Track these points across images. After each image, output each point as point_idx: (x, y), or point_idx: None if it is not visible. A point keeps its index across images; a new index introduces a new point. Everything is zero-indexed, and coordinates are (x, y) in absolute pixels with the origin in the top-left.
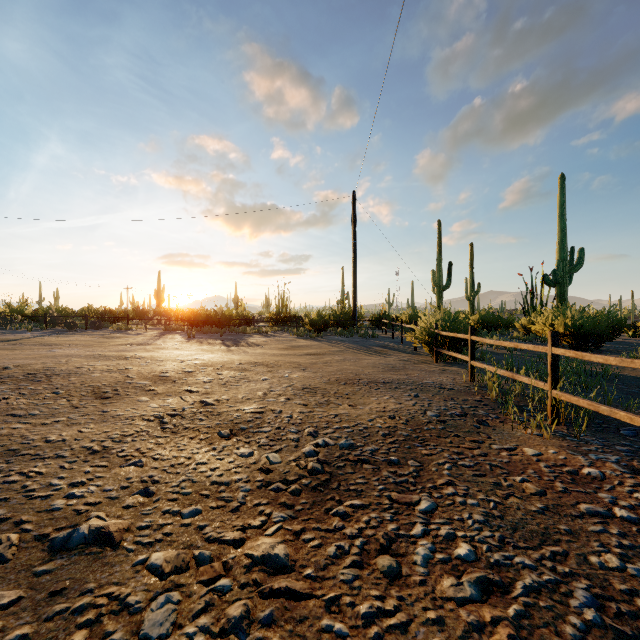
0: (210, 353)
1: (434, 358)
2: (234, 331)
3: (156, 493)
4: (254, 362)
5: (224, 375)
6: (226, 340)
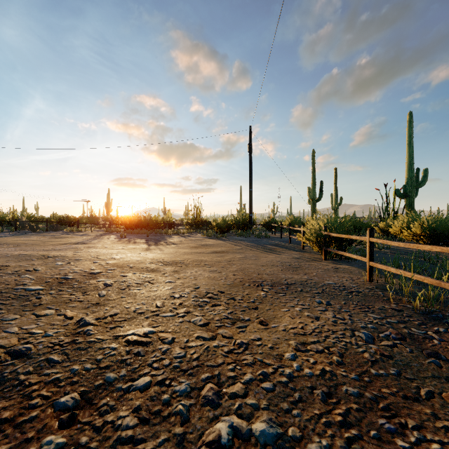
0: (130, 252)
1: (323, 256)
2: (158, 232)
3: None
4: (164, 261)
5: (129, 277)
6: (150, 240)
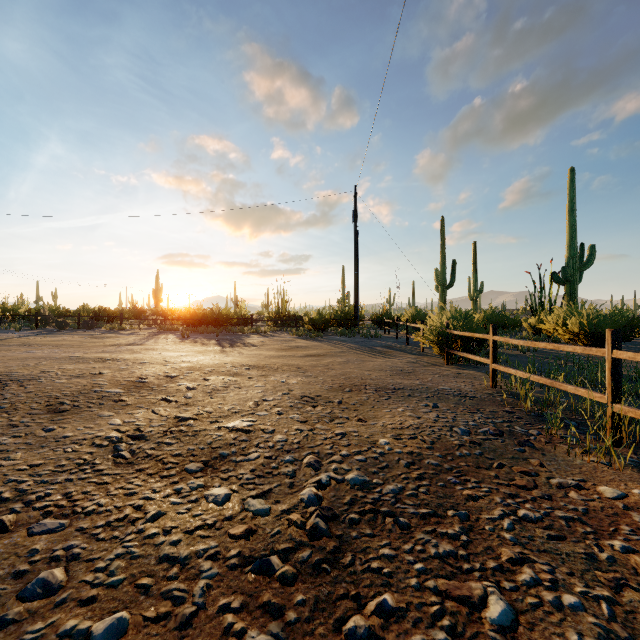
0: (201, 354)
1: (445, 360)
2: (231, 331)
3: (65, 585)
4: (248, 365)
5: (211, 381)
6: (222, 340)
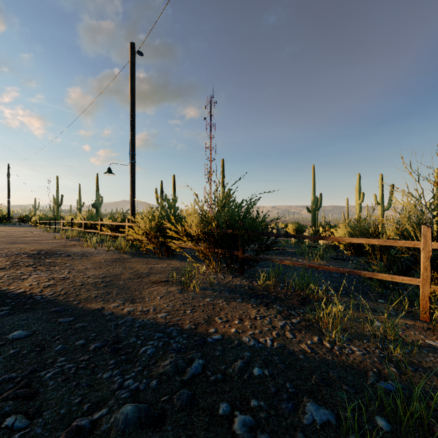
0: None
1: (36, 227)
2: None
3: None
4: None
5: None
6: None
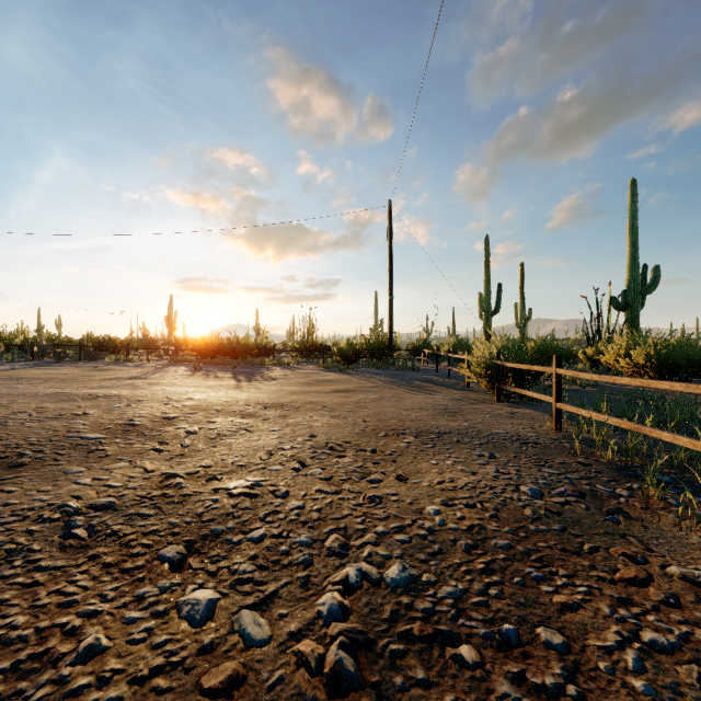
0: (212, 390)
1: (496, 396)
2: (250, 362)
3: None
4: (265, 403)
5: (218, 423)
6: (239, 373)
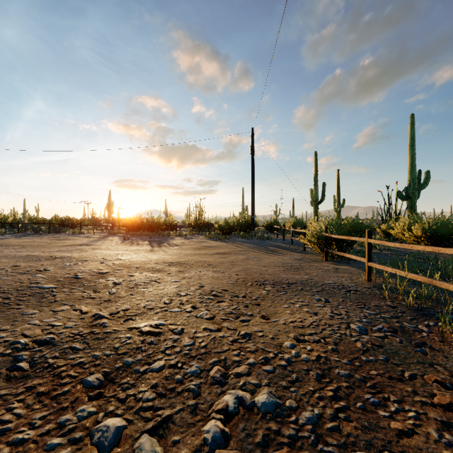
0: (134, 253)
1: (324, 257)
2: (161, 234)
3: None
4: (169, 262)
5: (136, 276)
6: (153, 241)
